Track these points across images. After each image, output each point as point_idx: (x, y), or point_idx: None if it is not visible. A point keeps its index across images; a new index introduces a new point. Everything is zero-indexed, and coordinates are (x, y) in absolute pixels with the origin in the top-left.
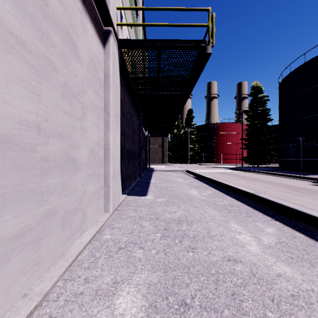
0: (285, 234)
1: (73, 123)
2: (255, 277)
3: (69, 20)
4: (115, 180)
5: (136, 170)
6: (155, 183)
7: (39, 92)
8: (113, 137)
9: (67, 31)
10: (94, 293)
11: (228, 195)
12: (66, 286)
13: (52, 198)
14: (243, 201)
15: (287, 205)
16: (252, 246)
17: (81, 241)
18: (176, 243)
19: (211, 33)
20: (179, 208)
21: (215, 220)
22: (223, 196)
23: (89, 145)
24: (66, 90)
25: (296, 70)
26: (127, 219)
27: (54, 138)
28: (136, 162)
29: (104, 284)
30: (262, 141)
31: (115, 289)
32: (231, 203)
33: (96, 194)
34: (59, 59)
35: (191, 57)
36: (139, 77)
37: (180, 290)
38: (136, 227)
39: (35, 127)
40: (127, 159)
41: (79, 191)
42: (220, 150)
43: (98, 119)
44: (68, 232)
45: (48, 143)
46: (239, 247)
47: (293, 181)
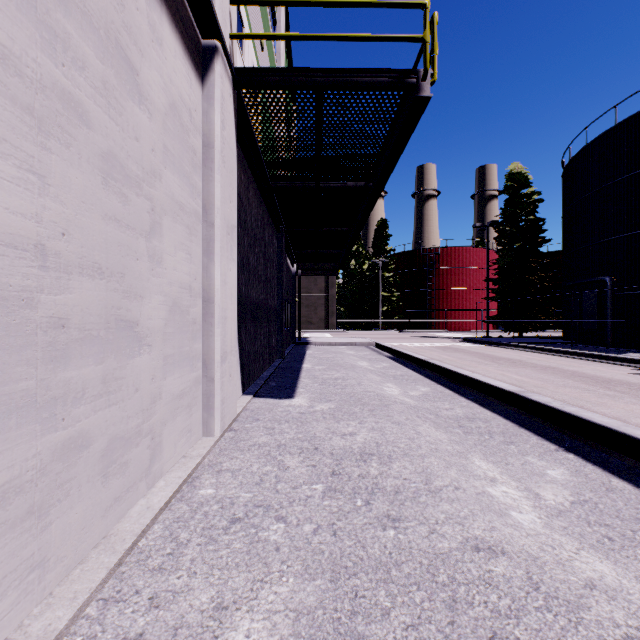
0: (591, 483)
1: (131, 244)
2: (539, 591)
3: (120, 13)
4: (225, 367)
5: (273, 344)
6: (311, 371)
7: (44, 168)
8: (221, 276)
9: (116, 38)
10: (168, 635)
11: (464, 395)
12: (105, 617)
13: (77, 410)
14: (495, 410)
15: (592, 419)
16: (524, 512)
17: (149, 503)
18: (357, 506)
19: (430, 54)
20: (363, 426)
21: (441, 453)
22: (452, 397)
23: (167, 291)
24: (114, 169)
25: (598, 139)
26: (251, 450)
27: (82, 276)
28: (273, 327)
29: (194, 613)
30: (528, 284)
31: (219, 625)
32: (470, 413)
33: (184, 397)
34: (95, 99)
35: (387, 108)
36: (278, 150)
37: (369, 627)
38: (270, 470)
39: (33, 249)
40: (254, 321)
41: (145, 392)
42: (443, 302)
43: (188, 236)
44: (119, 486)
45: (68, 287)
46: (497, 515)
47: (594, 365)
